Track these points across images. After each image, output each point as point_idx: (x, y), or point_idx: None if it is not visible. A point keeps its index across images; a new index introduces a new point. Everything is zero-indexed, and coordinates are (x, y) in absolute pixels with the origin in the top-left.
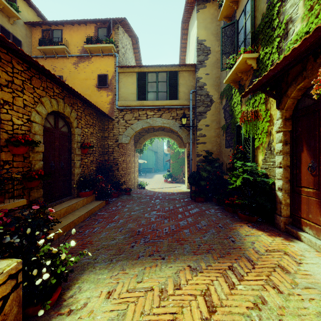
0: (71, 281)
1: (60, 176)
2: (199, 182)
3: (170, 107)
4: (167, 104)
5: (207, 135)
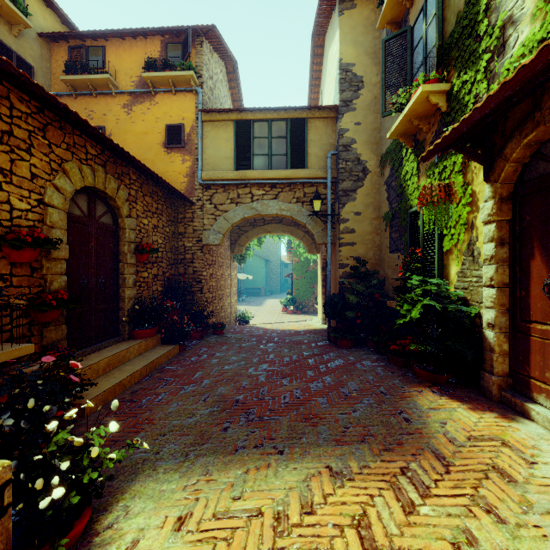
0: (112, 495)
1: (99, 303)
2: (343, 312)
3: (292, 181)
4: (287, 175)
5: (357, 230)
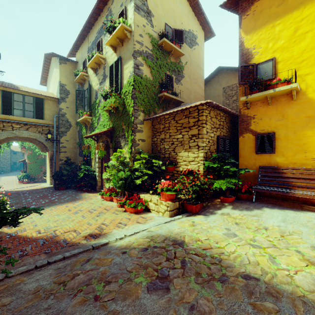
0: None
1: None
2: (61, 177)
3: (37, 124)
4: (34, 121)
5: (67, 147)
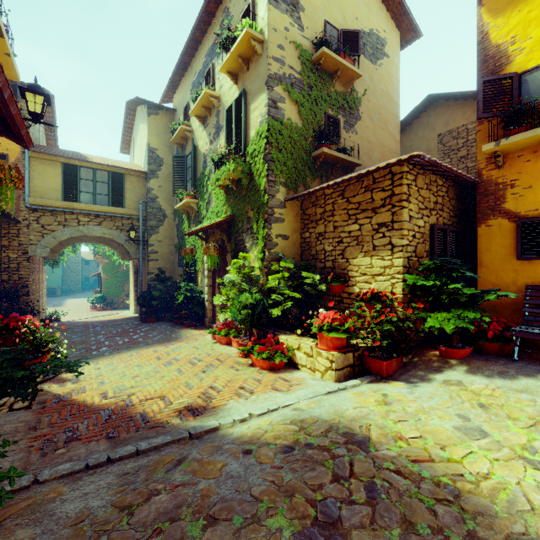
0: None
1: None
2: (151, 302)
3: (113, 215)
4: (109, 211)
5: (160, 251)
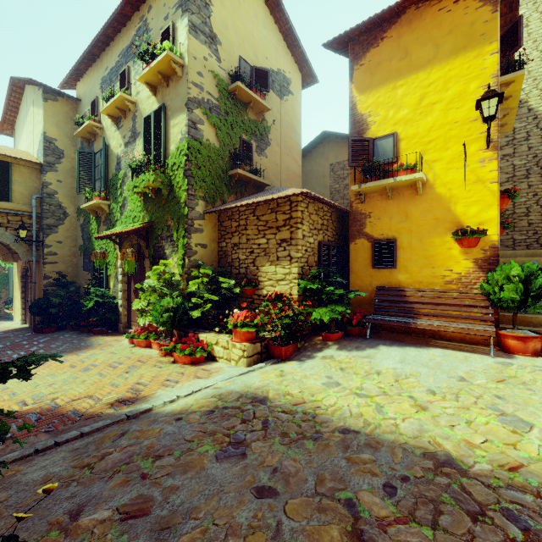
0: None
1: None
2: (48, 310)
3: None
4: None
5: (59, 253)
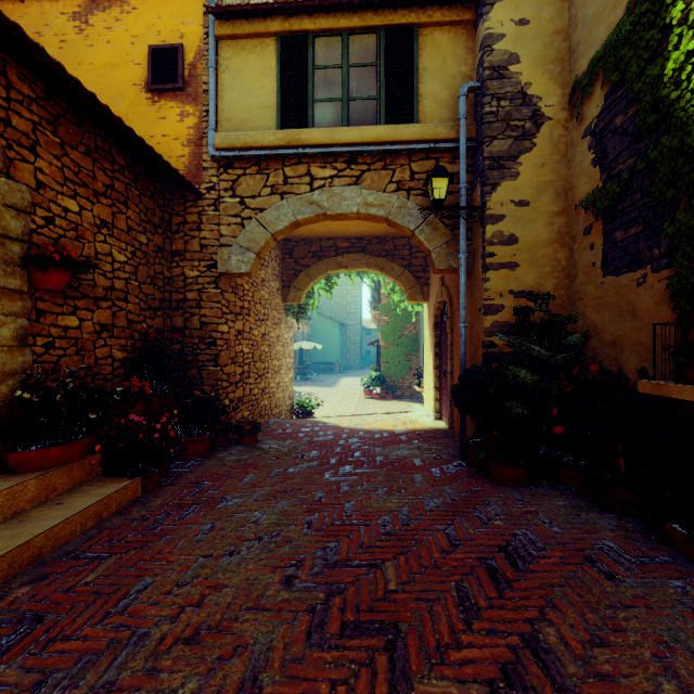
0: None
1: None
2: (499, 404)
3: (389, 147)
4: (378, 137)
5: (521, 237)
